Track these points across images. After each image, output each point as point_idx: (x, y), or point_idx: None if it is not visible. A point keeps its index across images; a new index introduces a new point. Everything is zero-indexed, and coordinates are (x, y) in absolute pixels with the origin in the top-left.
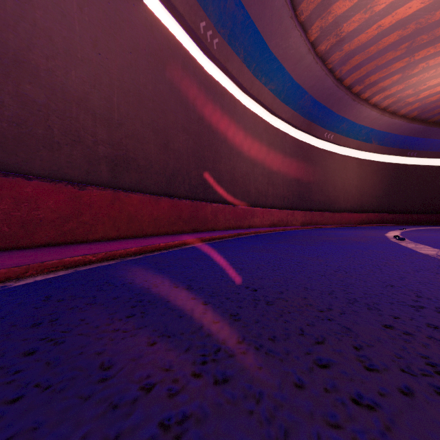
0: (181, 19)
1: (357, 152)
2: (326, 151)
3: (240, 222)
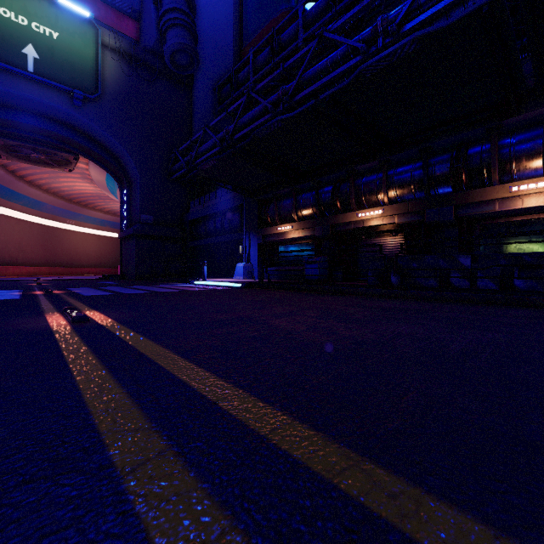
0: None
1: (97, 230)
2: (70, 231)
3: None
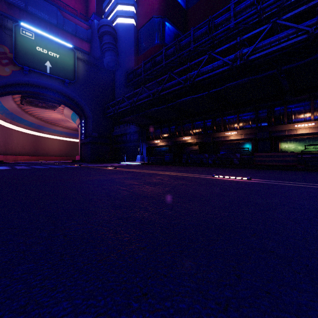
0: (3, 121)
1: (59, 137)
2: (45, 137)
3: (15, 159)
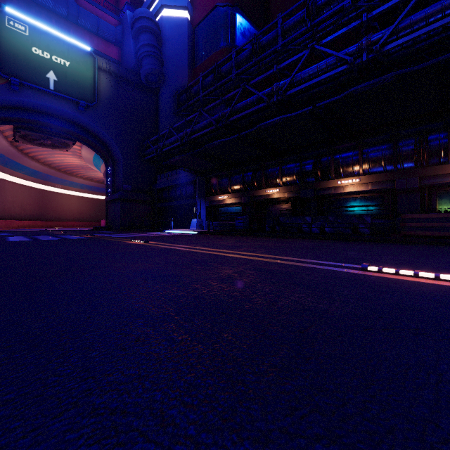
0: None
1: (78, 192)
2: (57, 193)
3: (8, 226)
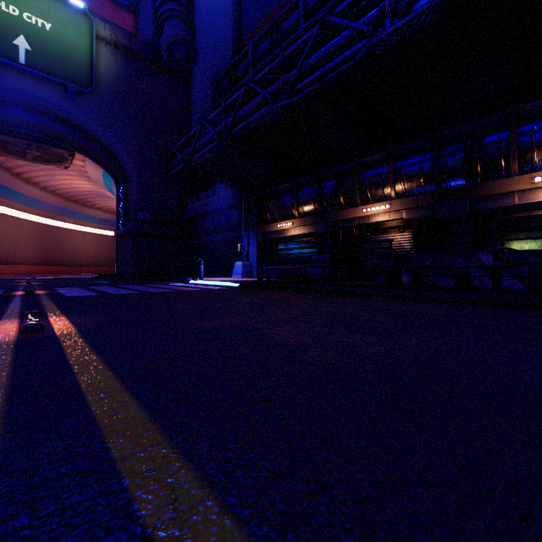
0: None
1: (96, 229)
2: (68, 229)
3: None
